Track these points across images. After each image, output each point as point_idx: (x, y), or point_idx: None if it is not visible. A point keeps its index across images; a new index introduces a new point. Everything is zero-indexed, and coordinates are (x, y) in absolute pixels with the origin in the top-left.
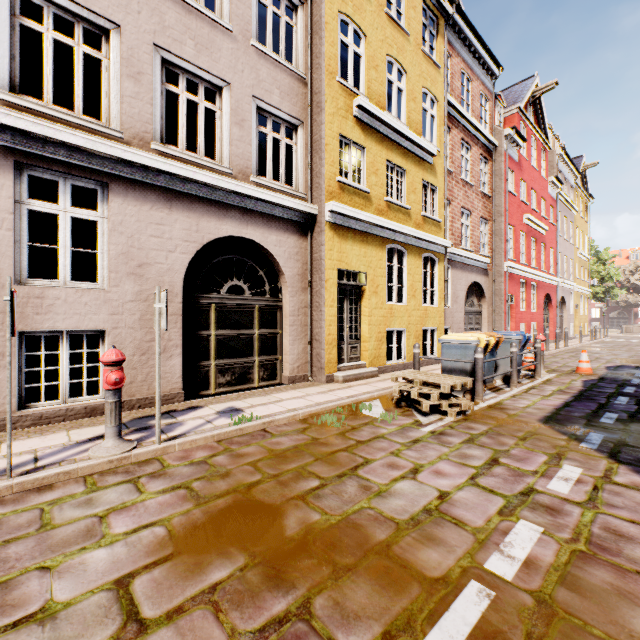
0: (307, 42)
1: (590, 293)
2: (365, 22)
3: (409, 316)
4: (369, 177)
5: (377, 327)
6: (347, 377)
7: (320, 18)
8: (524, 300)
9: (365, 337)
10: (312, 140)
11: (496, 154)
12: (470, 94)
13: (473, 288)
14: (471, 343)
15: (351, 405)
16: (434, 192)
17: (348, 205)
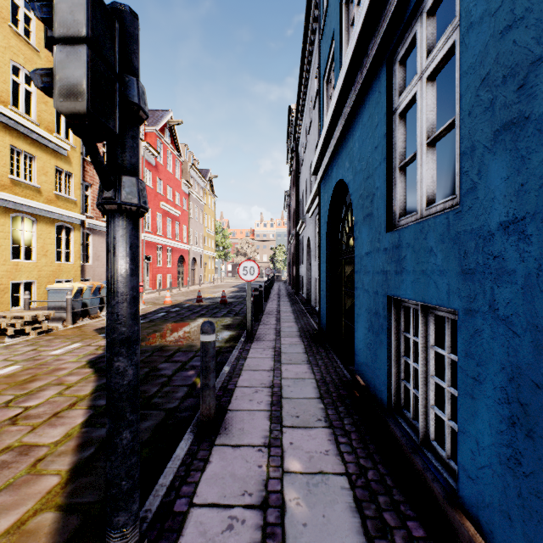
0: None
1: (218, 255)
2: None
3: (40, 271)
4: None
5: None
6: None
7: None
8: (162, 259)
9: None
10: None
11: None
12: None
13: None
14: (67, 289)
15: None
16: (71, 177)
17: None
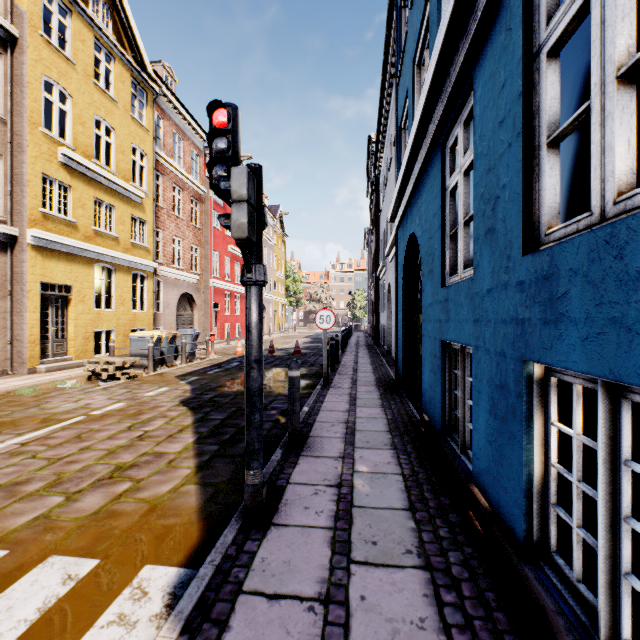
0: (7, 88)
1: (289, 302)
2: (72, 87)
3: (118, 319)
4: (76, 210)
5: (85, 328)
6: (51, 368)
7: (22, 75)
8: (230, 307)
9: (72, 336)
10: (13, 172)
11: (206, 198)
12: (182, 150)
13: (187, 297)
14: (148, 337)
15: (49, 384)
16: (144, 224)
17: (53, 231)
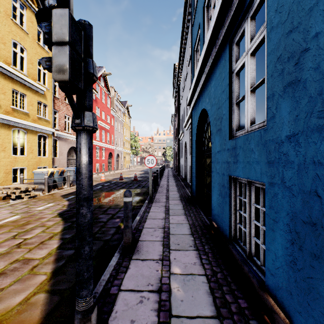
0: None
1: (132, 152)
2: None
3: (29, 161)
4: None
5: (5, 167)
6: None
7: None
8: (99, 155)
9: None
10: None
11: None
12: None
13: (73, 149)
14: (45, 172)
15: None
16: (46, 106)
17: None
